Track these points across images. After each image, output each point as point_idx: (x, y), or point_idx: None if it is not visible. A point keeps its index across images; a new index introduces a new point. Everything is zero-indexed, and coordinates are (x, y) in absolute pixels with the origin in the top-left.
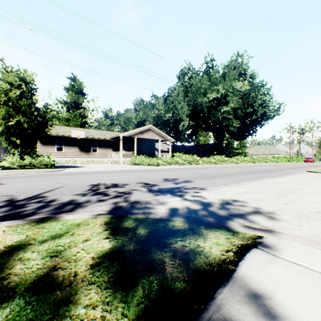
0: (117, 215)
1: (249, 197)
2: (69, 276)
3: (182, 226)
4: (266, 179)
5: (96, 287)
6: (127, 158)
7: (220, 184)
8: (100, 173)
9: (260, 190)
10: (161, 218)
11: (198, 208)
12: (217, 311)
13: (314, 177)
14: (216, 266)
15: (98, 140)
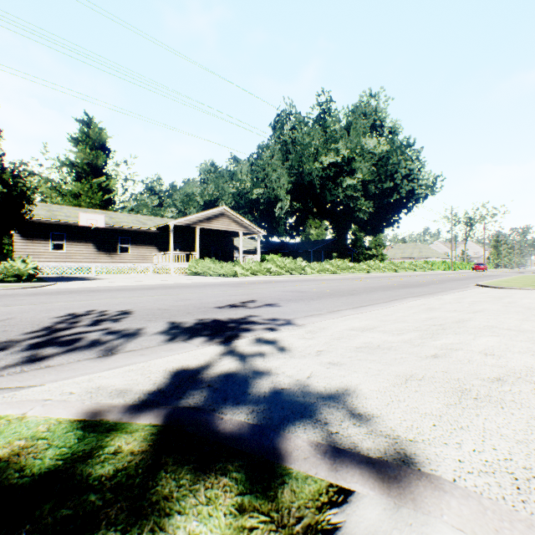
0: None
1: (366, 341)
2: None
3: (141, 453)
4: (408, 301)
5: None
6: (182, 264)
7: (324, 311)
8: (114, 291)
9: (391, 325)
10: (109, 419)
11: (244, 375)
12: None
13: (488, 295)
14: None
15: (130, 232)
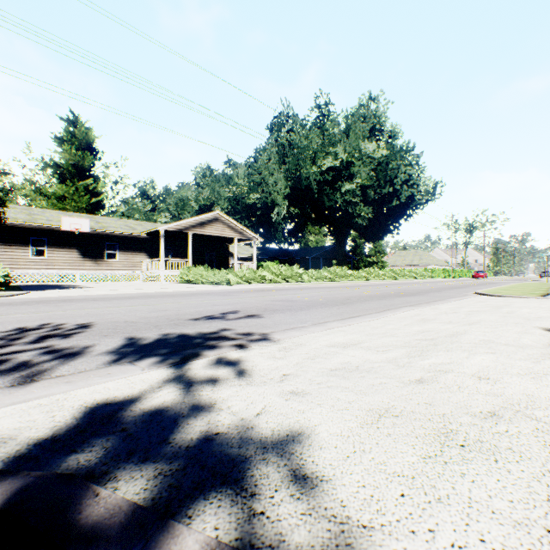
0: None
1: (344, 360)
2: None
3: None
4: (402, 311)
5: None
6: (173, 271)
7: (309, 323)
8: (87, 301)
9: (378, 339)
10: None
11: (176, 412)
12: None
13: (486, 305)
14: None
15: (118, 237)
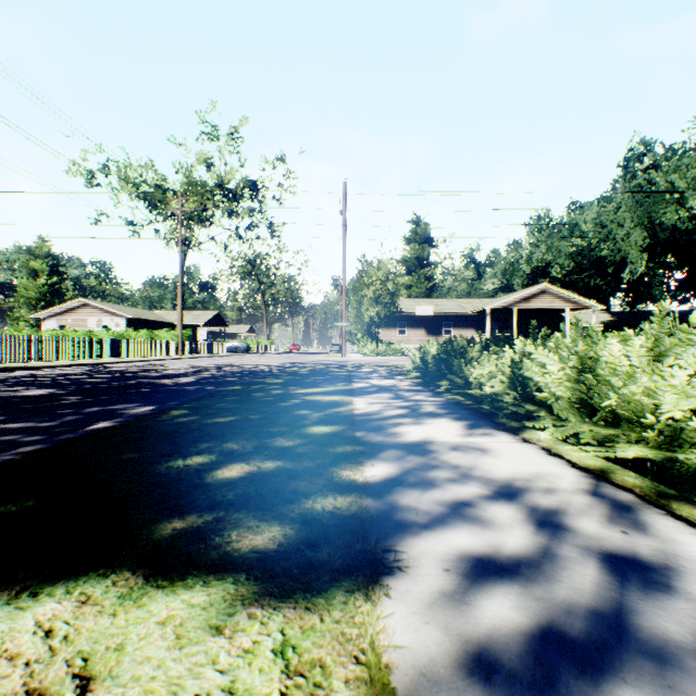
0: None
1: None
2: None
3: None
4: None
5: None
6: None
7: None
8: None
9: None
10: None
11: None
12: None
13: None
14: None
15: (451, 317)
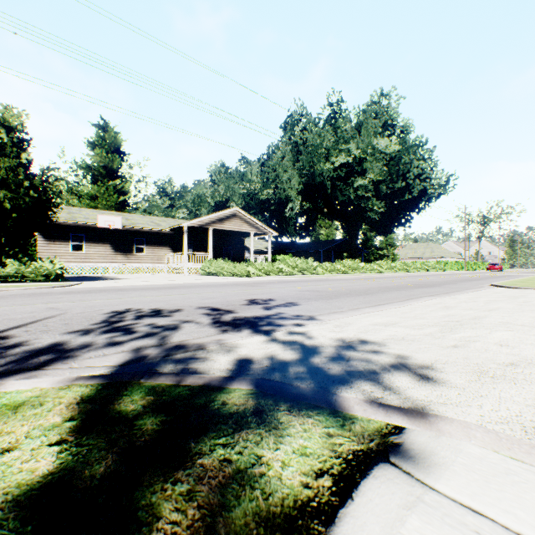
0: (118, 380)
1: (390, 334)
2: None
3: (243, 405)
4: (424, 300)
5: None
6: (195, 264)
7: (345, 309)
8: (140, 290)
9: (411, 321)
10: (206, 385)
11: (292, 359)
12: None
13: (503, 295)
14: (281, 525)
15: (145, 233)
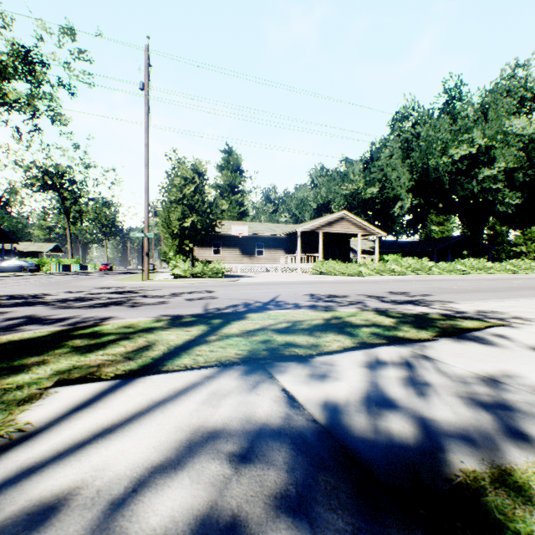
0: (378, 311)
1: (513, 310)
2: (385, 324)
3: (440, 317)
4: None
5: (404, 327)
6: (307, 264)
7: (476, 299)
8: (292, 284)
9: (534, 306)
10: (418, 314)
11: (450, 313)
12: (472, 334)
13: None
14: (471, 328)
15: (264, 238)
